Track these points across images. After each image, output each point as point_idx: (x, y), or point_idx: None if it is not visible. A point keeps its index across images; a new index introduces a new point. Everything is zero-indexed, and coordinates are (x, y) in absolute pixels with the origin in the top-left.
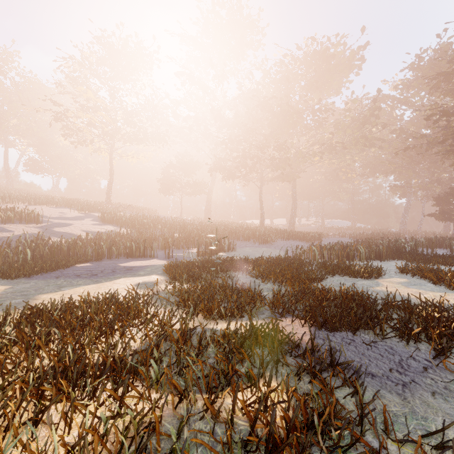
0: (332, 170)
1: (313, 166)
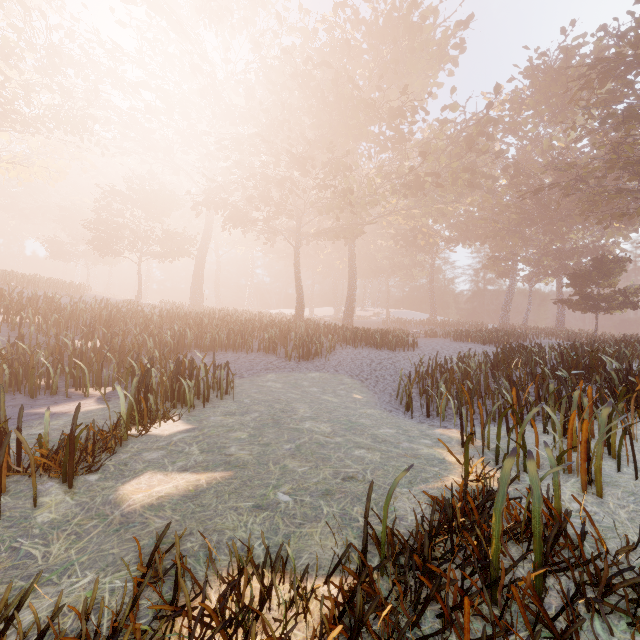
0: (405, 231)
1: (379, 222)
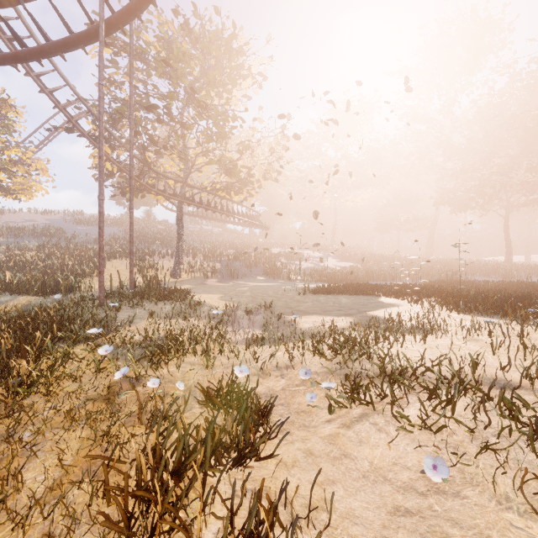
0: None
1: None
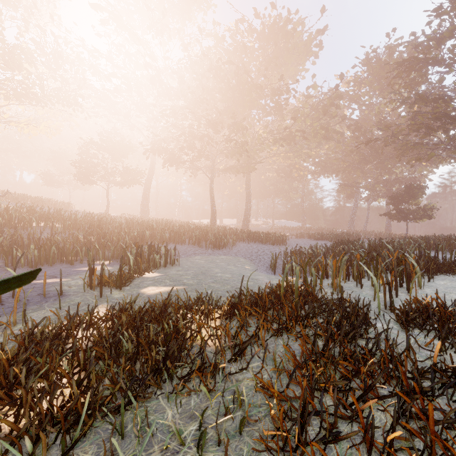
0: (285, 167)
1: (267, 161)
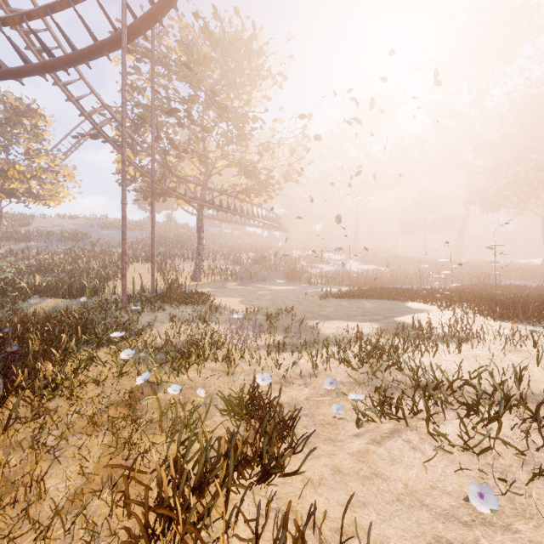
0: None
1: None
